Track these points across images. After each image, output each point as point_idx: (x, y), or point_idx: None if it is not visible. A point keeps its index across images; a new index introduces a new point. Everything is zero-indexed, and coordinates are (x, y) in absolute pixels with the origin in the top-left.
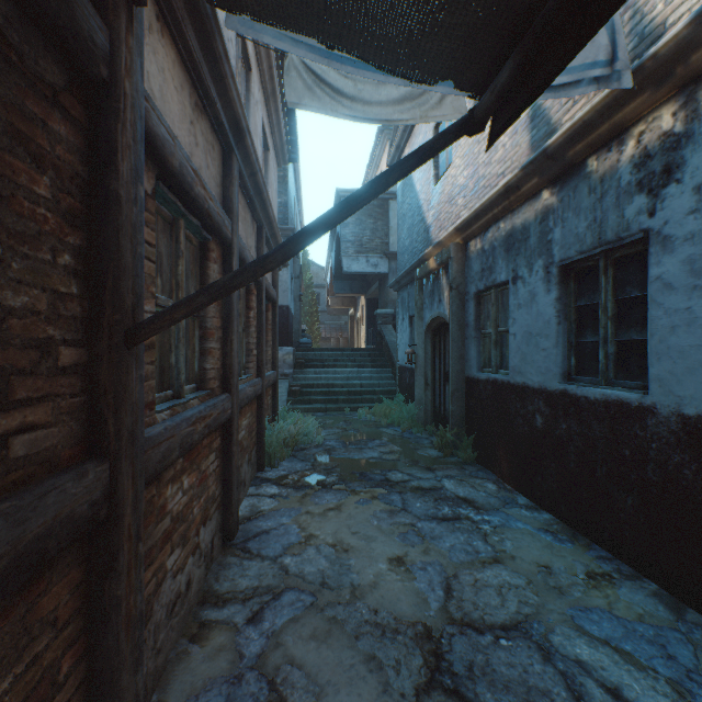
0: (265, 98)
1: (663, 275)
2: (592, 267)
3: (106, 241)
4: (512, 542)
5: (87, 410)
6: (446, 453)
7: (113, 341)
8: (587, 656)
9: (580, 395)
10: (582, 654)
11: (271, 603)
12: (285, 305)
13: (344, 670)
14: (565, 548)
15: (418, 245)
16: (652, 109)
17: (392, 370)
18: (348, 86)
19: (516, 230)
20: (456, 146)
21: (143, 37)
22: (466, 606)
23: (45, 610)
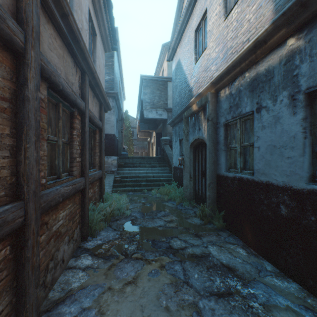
0: None
1: None
2: None
3: None
4: None
5: None
6: (206, 222)
7: None
8: None
9: None
10: None
11: None
12: (112, 134)
13: None
14: None
15: (185, 100)
16: None
17: (169, 168)
18: None
19: (260, 75)
20: (210, 35)
21: None
22: None
23: None
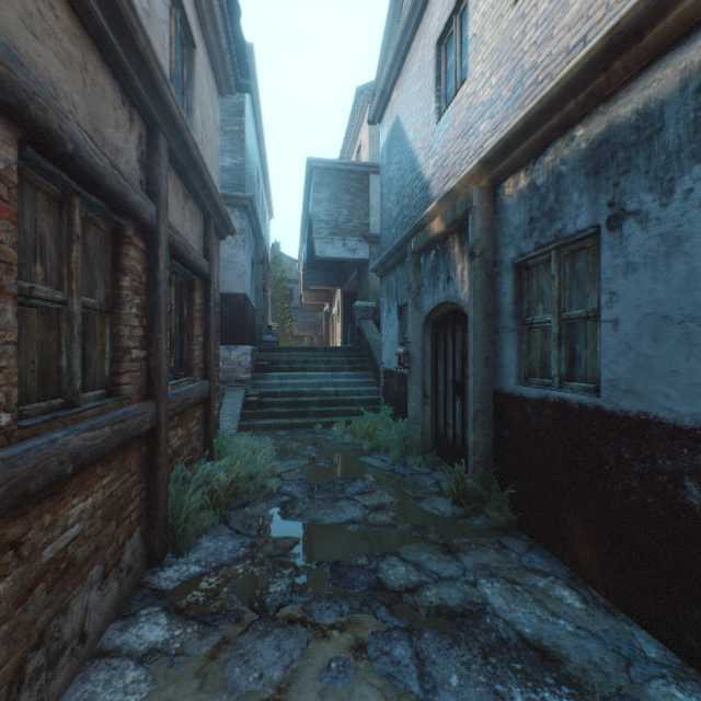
0: None
1: None
2: None
3: None
4: None
5: None
6: (468, 511)
7: None
8: None
9: None
10: None
11: None
12: (241, 293)
13: None
14: None
15: (411, 211)
16: None
17: (373, 373)
18: None
19: (619, 129)
20: (477, 47)
21: None
22: None
23: None
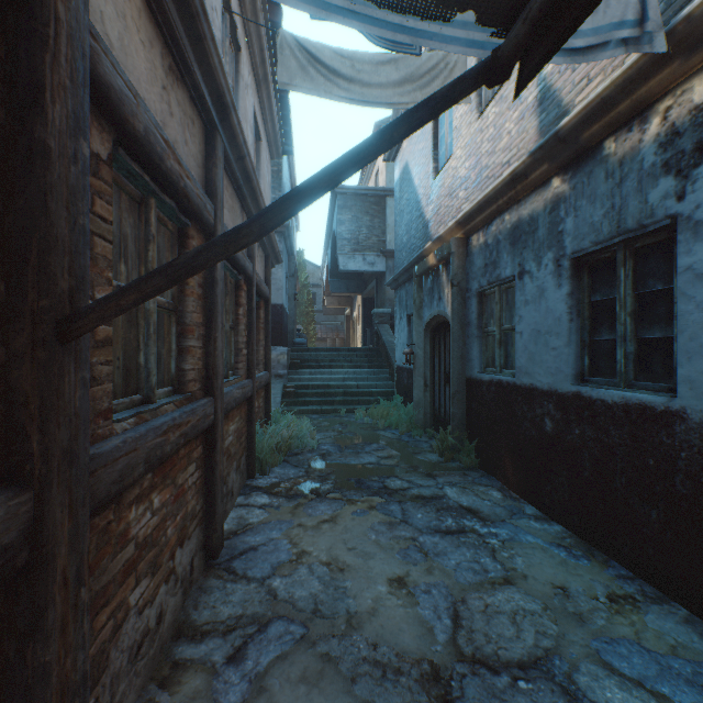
0: (257, 83)
1: (694, 265)
2: (609, 259)
3: (29, 205)
4: (523, 558)
5: (2, 424)
6: (447, 458)
7: (38, 334)
8: (620, 702)
9: (596, 398)
10: (614, 699)
11: (256, 637)
12: (280, 304)
13: None
14: (581, 566)
15: (416, 241)
16: (681, 80)
17: (389, 370)
18: (344, 66)
19: (522, 222)
20: (457, 136)
21: None
22: (477, 638)
23: None
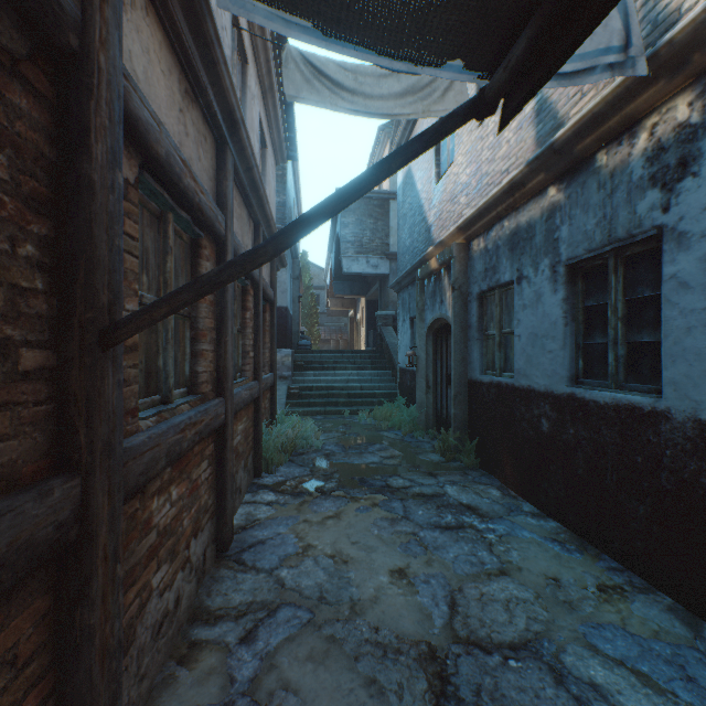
0: (263, 93)
1: (678, 274)
2: (601, 265)
3: (77, 231)
4: (519, 552)
5: (55, 420)
6: (449, 458)
7: (85, 342)
8: (602, 678)
9: (589, 399)
10: (597, 676)
11: (266, 621)
12: (284, 306)
13: (343, 696)
14: (574, 559)
15: (419, 245)
16: (666, 99)
17: (392, 372)
18: (347, 78)
19: (520, 229)
20: (459, 143)
21: (121, 9)
22: (472, 622)
23: (1, 648)
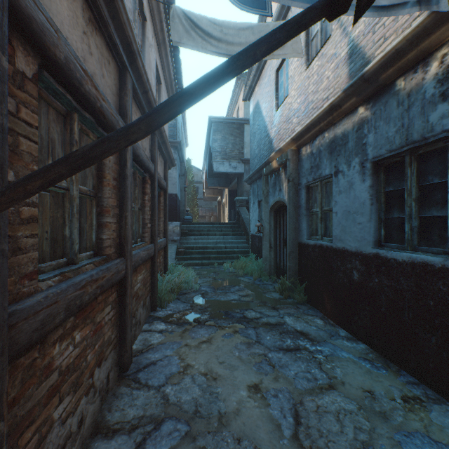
0: (158, 45)
1: None
2: (398, 162)
3: None
4: (341, 369)
5: None
6: (286, 296)
7: None
8: None
9: (390, 257)
10: None
11: (152, 434)
12: (174, 193)
13: None
14: (381, 374)
15: (264, 152)
16: None
17: (246, 237)
18: (216, 30)
19: (337, 138)
20: (292, 82)
21: None
22: (313, 433)
23: None
